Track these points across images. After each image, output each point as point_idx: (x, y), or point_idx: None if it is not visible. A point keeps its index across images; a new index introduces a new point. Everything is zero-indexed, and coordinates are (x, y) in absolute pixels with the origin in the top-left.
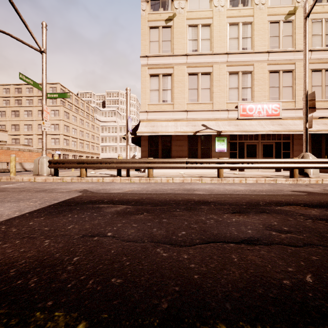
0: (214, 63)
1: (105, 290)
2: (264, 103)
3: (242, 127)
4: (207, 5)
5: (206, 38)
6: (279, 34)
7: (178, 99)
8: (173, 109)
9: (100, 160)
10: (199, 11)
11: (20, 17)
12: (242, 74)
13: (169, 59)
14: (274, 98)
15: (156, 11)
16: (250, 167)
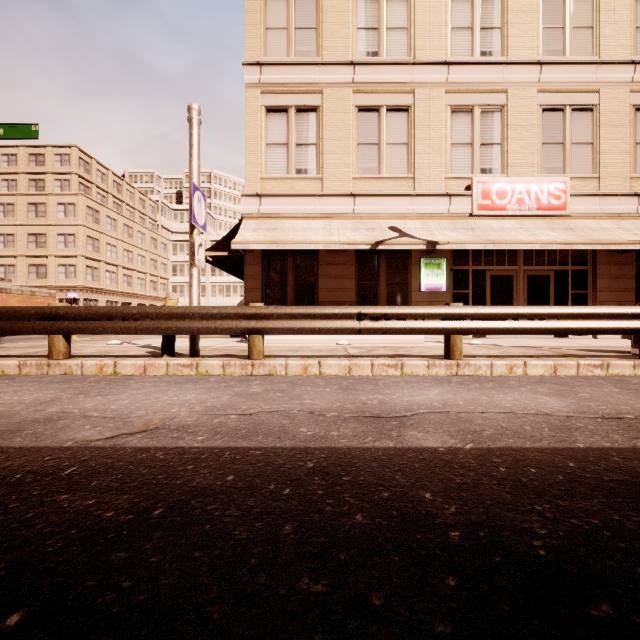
0: (418, 86)
1: None
2: (532, 179)
3: (483, 234)
4: None
5: (399, 25)
6: (564, 23)
7: (332, 168)
8: (323, 191)
9: (106, 308)
10: None
11: None
12: (482, 112)
13: (312, 71)
14: (554, 170)
15: None
16: (538, 329)
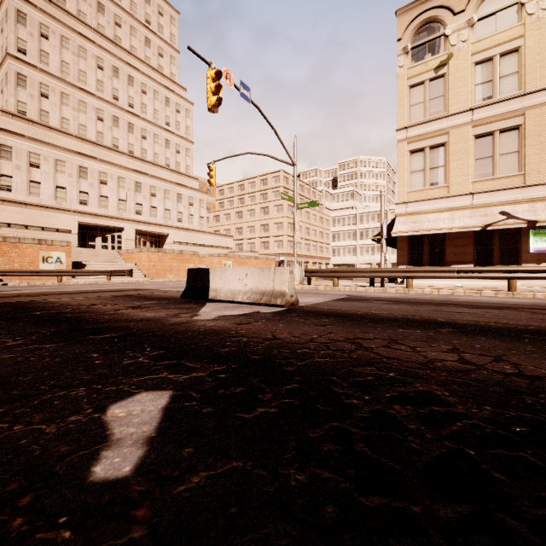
0: (528, 109)
1: (388, 312)
2: None
3: None
4: (513, 19)
5: (511, 72)
6: None
7: (456, 178)
8: (448, 194)
9: (352, 269)
10: (495, 35)
11: (281, 143)
12: None
13: (441, 122)
14: None
15: (419, 61)
16: None
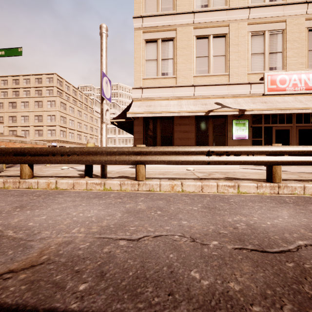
0: (231, 22)
1: None
2: (302, 72)
3: (273, 105)
4: None
5: None
6: None
7: (182, 71)
8: (176, 84)
9: (51, 148)
10: None
11: None
12: (270, 34)
13: (170, 18)
14: None
15: None
16: None
